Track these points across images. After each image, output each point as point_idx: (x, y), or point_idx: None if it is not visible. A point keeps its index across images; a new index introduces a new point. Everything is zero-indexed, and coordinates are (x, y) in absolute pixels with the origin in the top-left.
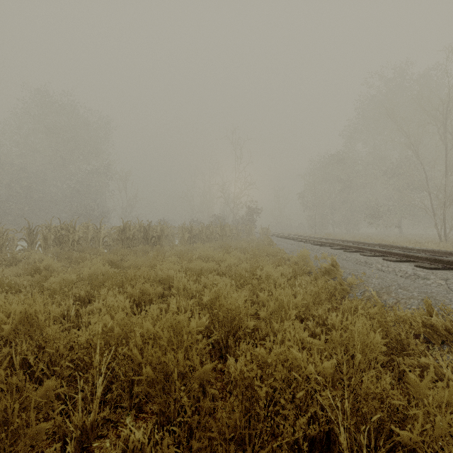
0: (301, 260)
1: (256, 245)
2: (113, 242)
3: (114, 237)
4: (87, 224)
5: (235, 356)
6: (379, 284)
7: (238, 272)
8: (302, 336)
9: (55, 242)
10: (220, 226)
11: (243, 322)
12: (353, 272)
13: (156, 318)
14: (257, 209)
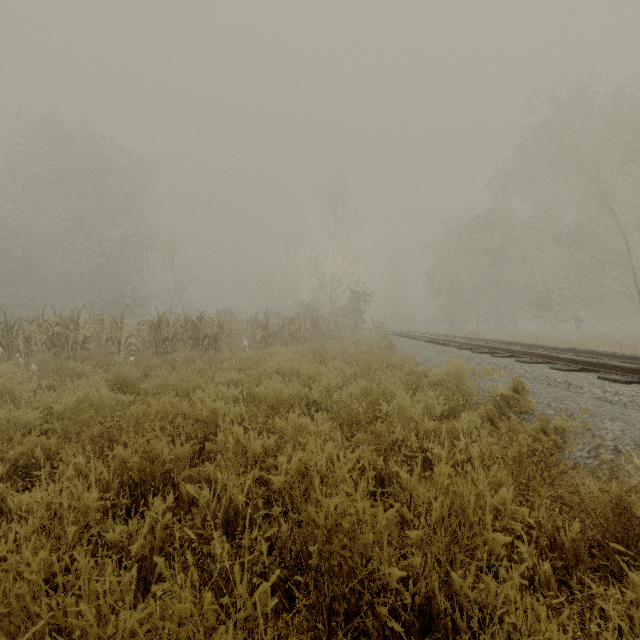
0: (452, 378)
1: (368, 349)
2: (143, 344)
3: (144, 337)
4: (100, 317)
5: None
6: (623, 433)
7: (344, 404)
8: None
9: (46, 345)
10: (311, 320)
11: (371, 563)
12: (555, 404)
13: (95, 627)
14: (366, 294)
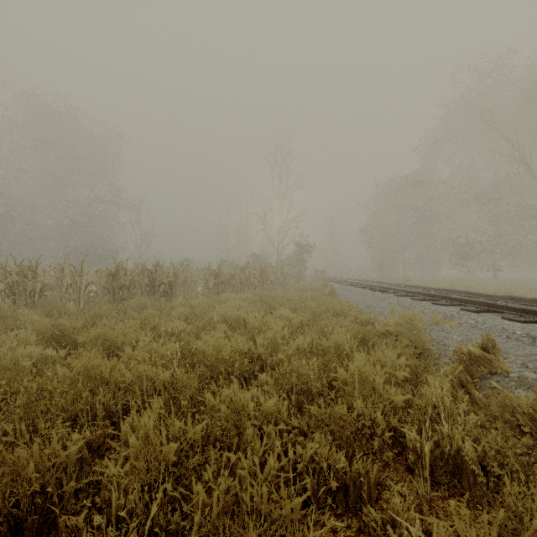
0: (404, 330)
1: (311, 295)
2: (102, 291)
3: (104, 284)
4: (61, 266)
5: None
6: None
7: (292, 368)
8: None
9: (5, 293)
10: (259, 269)
11: None
12: (533, 366)
13: None
14: (309, 246)
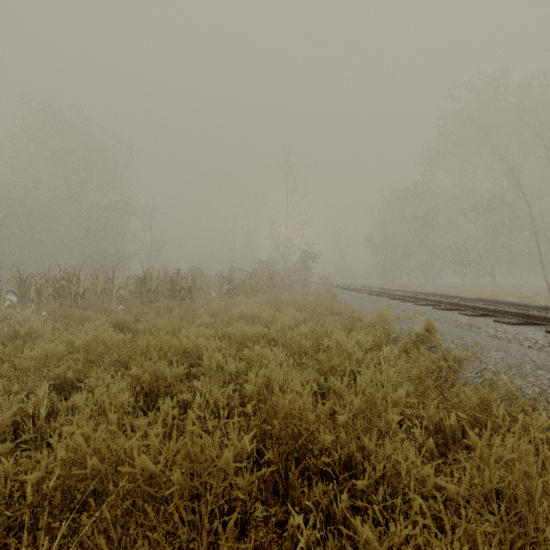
0: (380, 321)
1: (315, 299)
2: (130, 295)
3: (131, 289)
4: (96, 273)
5: (302, 504)
6: (502, 359)
7: (295, 340)
8: (422, 472)
9: (53, 296)
10: (268, 275)
11: (312, 434)
12: (457, 340)
13: (158, 446)
14: (314, 253)
